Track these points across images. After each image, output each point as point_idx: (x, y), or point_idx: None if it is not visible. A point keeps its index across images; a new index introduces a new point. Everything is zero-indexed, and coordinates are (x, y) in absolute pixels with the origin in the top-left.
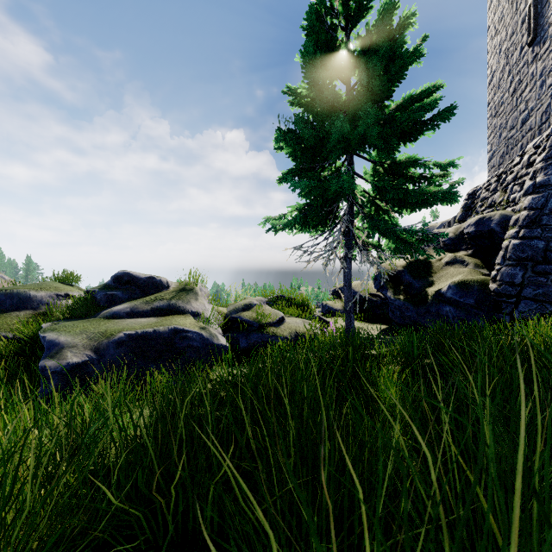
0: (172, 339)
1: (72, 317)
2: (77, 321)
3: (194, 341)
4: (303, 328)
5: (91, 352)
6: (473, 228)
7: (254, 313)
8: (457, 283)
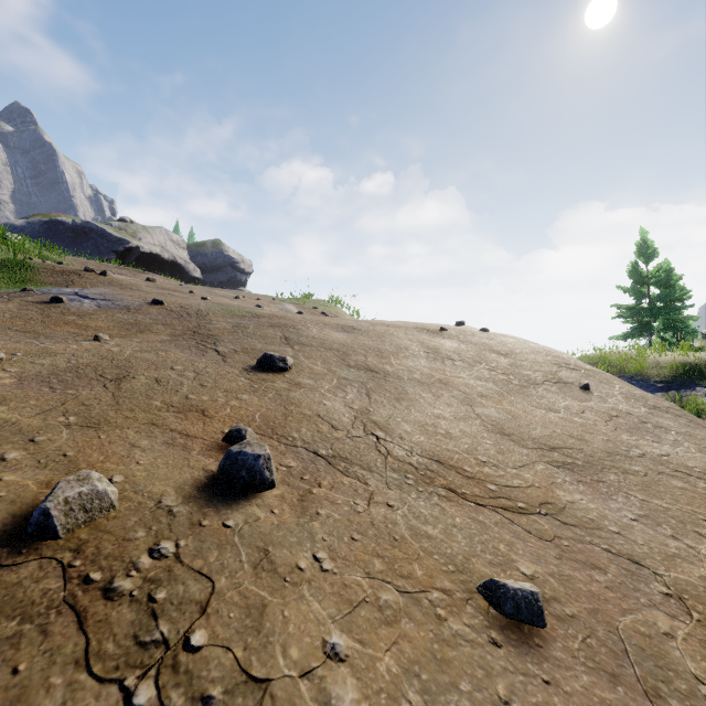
0: None
1: None
2: None
3: None
4: None
5: None
6: None
7: None
8: None
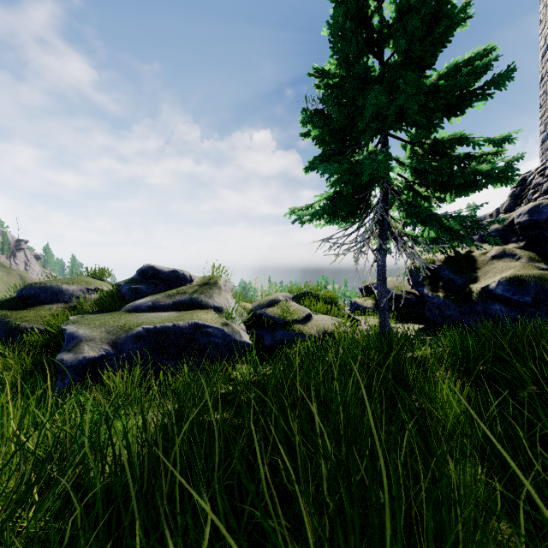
0: (192, 334)
1: (99, 311)
2: (101, 314)
3: (215, 337)
4: (331, 326)
5: (109, 346)
6: (525, 217)
7: (279, 309)
8: (509, 278)
